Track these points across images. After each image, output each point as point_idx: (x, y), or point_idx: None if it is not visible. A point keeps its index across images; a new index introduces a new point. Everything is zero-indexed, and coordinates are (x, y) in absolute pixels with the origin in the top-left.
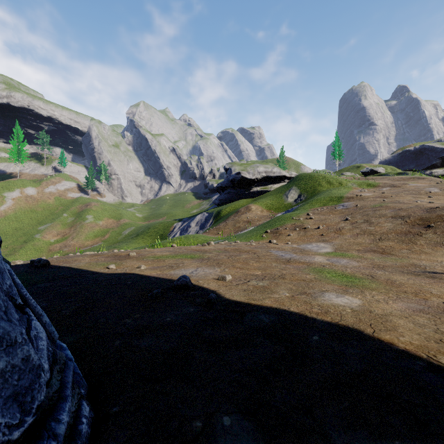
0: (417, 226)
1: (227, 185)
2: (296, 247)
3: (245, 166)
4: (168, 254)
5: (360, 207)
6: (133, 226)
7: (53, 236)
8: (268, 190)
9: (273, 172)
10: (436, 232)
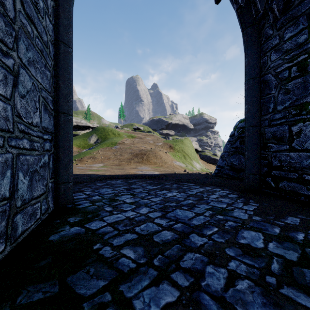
0: (134, 156)
1: None
2: (88, 165)
3: None
4: None
5: (121, 148)
6: None
7: None
8: (78, 134)
9: (82, 123)
10: (138, 158)
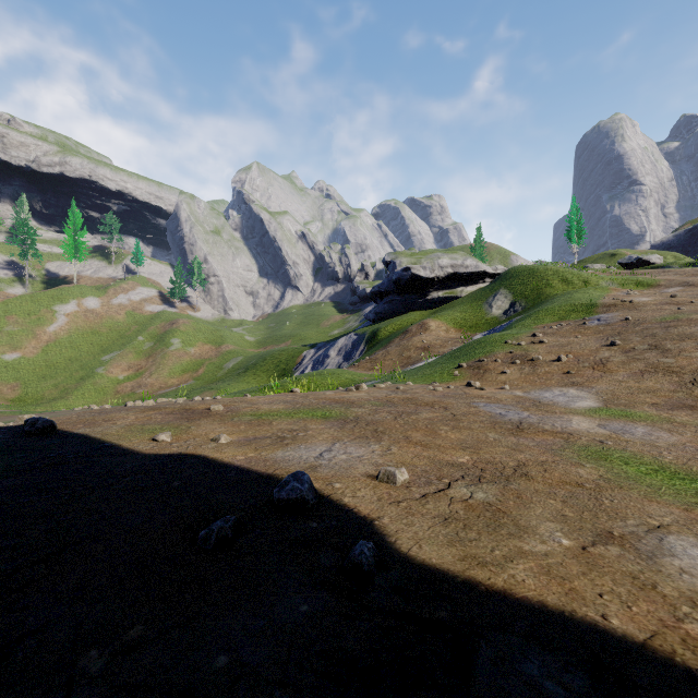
0: None
1: (389, 289)
2: (522, 396)
3: (419, 257)
4: (282, 409)
5: (634, 322)
6: (240, 355)
7: (122, 371)
8: (457, 296)
9: (465, 266)
10: None
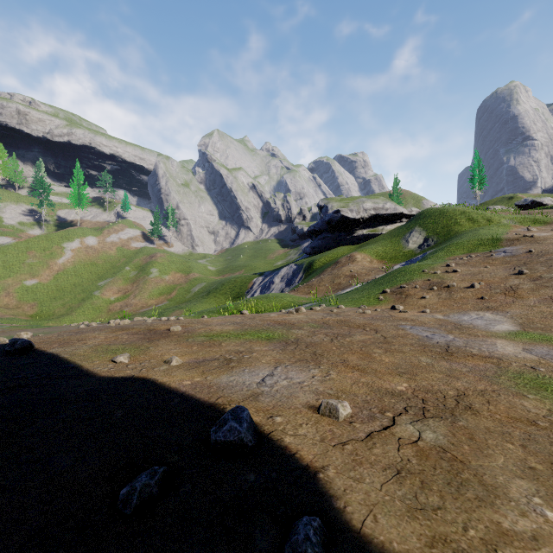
0: None
1: (322, 228)
2: (443, 319)
3: (347, 201)
4: (231, 331)
5: (537, 254)
6: (204, 282)
7: (113, 294)
8: (379, 233)
9: (386, 208)
10: None
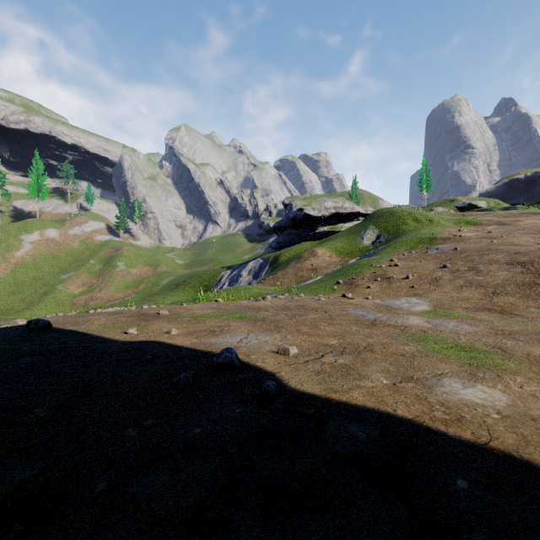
0: None
1: (287, 224)
2: (380, 303)
3: (309, 200)
4: (211, 313)
5: (461, 251)
6: (172, 275)
7: (77, 287)
8: (338, 230)
9: (344, 208)
10: None
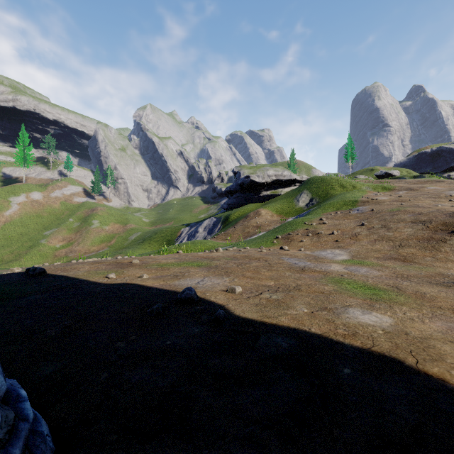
0: (441, 232)
1: (236, 189)
2: (310, 254)
3: (255, 169)
4: (174, 262)
5: (376, 212)
6: (140, 231)
7: (58, 242)
8: (279, 194)
9: (284, 175)
10: None
